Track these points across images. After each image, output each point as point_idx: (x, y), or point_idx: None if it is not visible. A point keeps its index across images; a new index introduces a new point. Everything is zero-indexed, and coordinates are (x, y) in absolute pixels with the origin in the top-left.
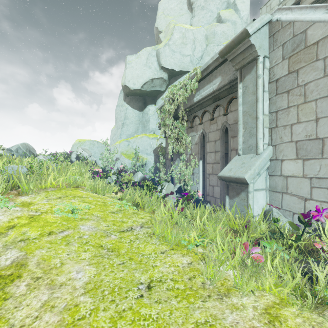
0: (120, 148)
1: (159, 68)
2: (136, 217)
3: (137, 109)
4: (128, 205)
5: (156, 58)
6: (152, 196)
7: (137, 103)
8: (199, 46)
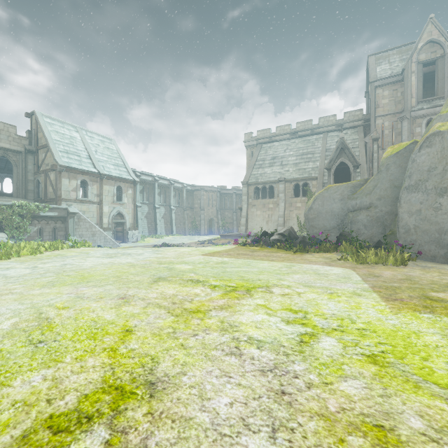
0: None
1: None
2: None
3: None
4: None
5: None
6: None
7: None
8: None
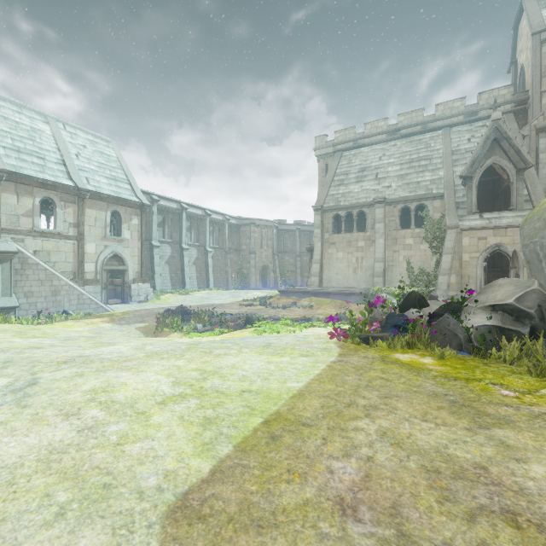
0: None
1: None
2: None
3: None
4: None
5: None
6: None
7: None
8: None
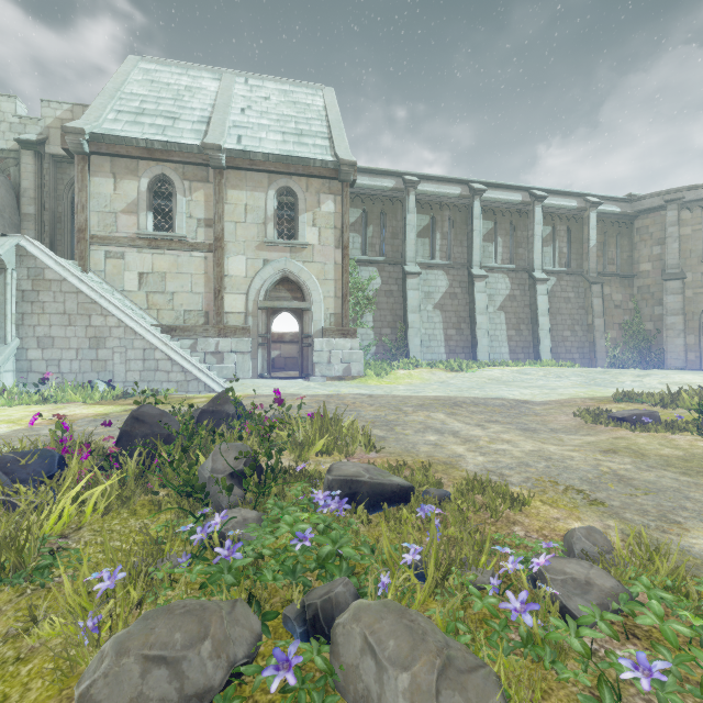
0: None
1: None
2: None
3: None
4: None
5: None
6: None
7: None
8: None
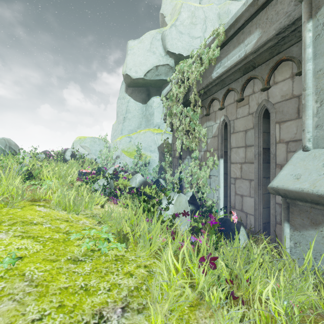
0: (121, 145)
1: (165, 53)
2: (118, 270)
3: (140, 101)
4: (113, 234)
5: (161, 42)
6: (153, 220)
7: (140, 94)
8: (211, 26)
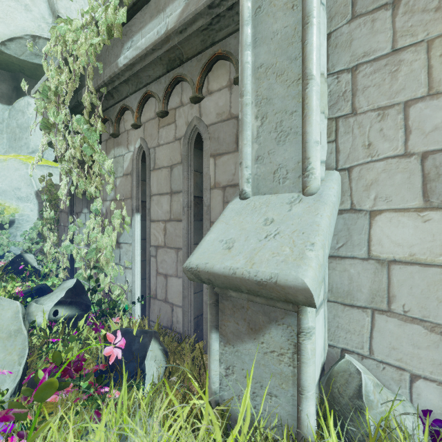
0: None
1: (53, 19)
2: None
3: None
4: None
5: None
6: None
7: None
8: None
